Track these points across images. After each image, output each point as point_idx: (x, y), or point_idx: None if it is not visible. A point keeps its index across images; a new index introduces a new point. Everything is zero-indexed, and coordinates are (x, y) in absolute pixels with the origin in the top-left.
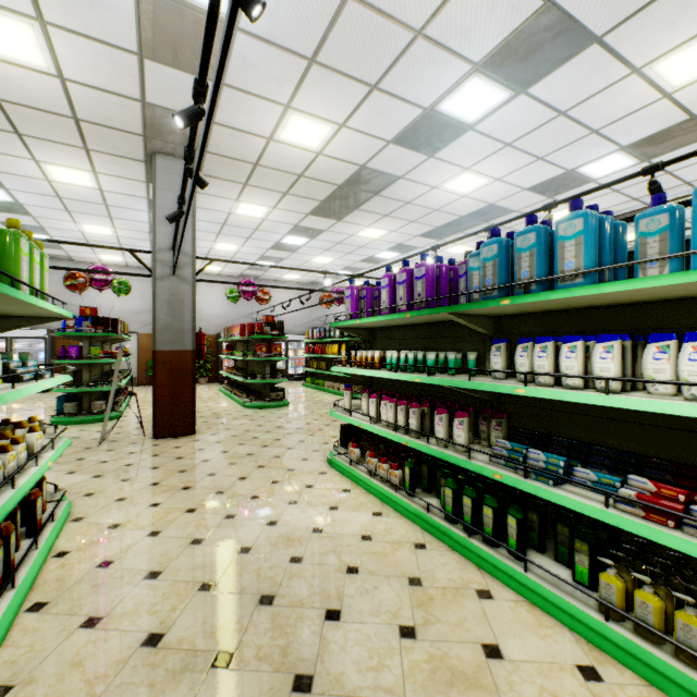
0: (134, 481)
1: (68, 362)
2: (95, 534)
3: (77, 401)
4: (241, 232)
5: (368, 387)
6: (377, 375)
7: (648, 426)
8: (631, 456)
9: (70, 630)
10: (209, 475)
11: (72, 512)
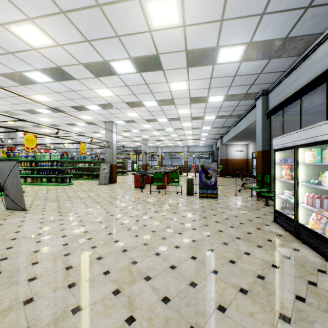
0: None
1: None
2: None
3: None
4: None
5: None
6: None
7: (87, 169)
8: (86, 170)
9: None
10: None
11: None
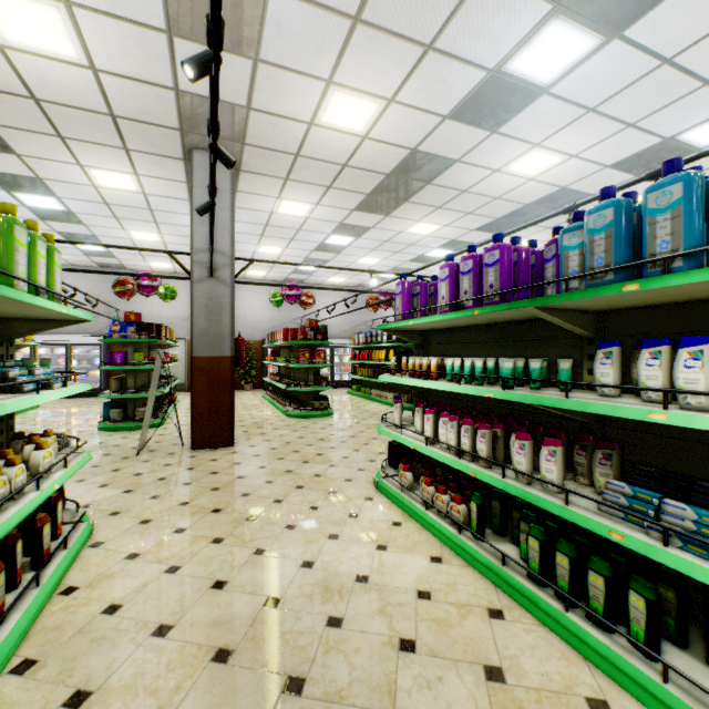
0: (163, 499)
1: (113, 368)
2: (110, 565)
3: (124, 407)
4: (284, 233)
5: (422, 399)
6: (434, 386)
7: None
8: None
9: (50, 708)
10: (243, 495)
11: (93, 535)
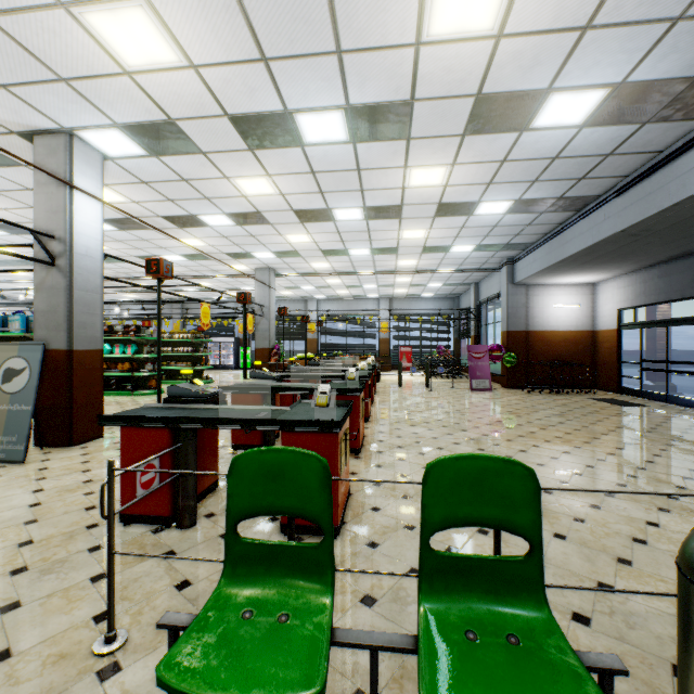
0: None
1: None
2: None
3: None
4: None
5: None
6: None
7: None
8: None
9: None
10: None
11: None
